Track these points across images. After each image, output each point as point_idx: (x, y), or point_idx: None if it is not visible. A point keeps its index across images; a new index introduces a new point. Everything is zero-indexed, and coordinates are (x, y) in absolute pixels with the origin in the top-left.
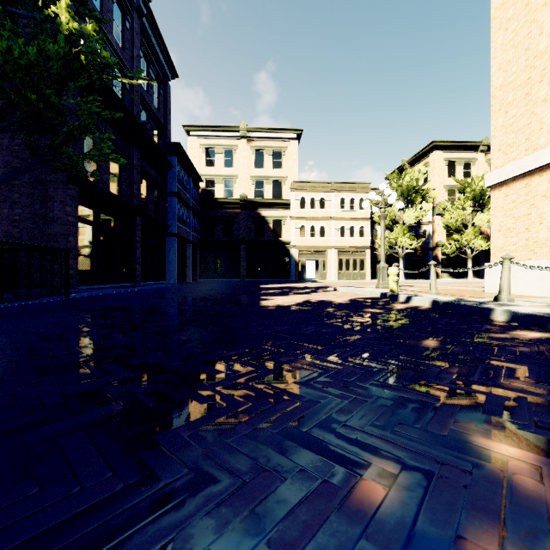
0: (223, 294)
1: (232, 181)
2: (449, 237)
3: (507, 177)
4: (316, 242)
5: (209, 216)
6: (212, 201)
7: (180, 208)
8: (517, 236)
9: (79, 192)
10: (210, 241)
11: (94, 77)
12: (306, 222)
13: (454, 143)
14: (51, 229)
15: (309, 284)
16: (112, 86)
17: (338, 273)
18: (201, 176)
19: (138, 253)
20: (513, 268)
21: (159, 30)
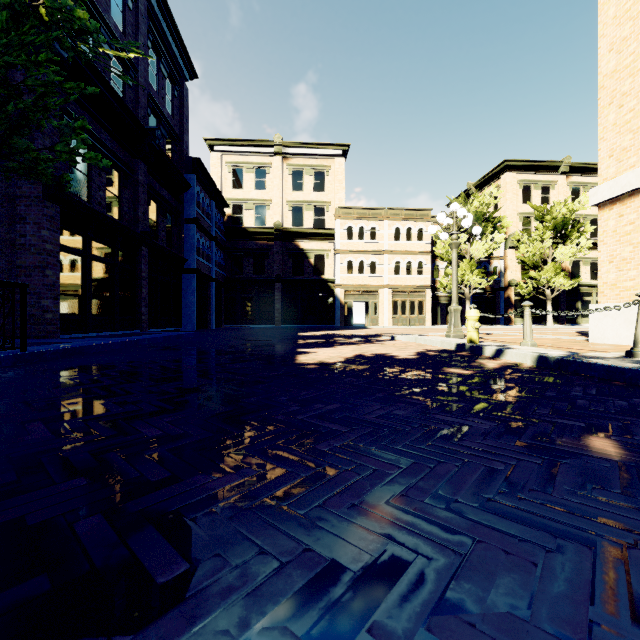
0: (248, 345)
1: (264, 207)
2: (524, 275)
3: (622, 191)
4: (366, 281)
5: (236, 249)
6: (240, 231)
7: (199, 238)
8: (637, 269)
9: (62, 213)
10: (238, 279)
11: (55, 33)
12: (354, 256)
13: (529, 162)
14: (21, 260)
15: (359, 332)
16: (108, 79)
17: (392, 318)
18: (227, 200)
19: (145, 292)
20: (631, 311)
21: (172, 16)
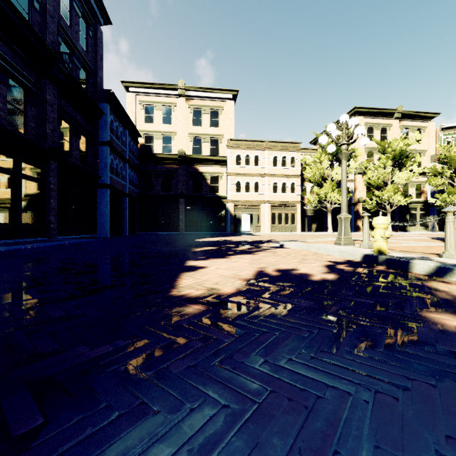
0: (136, 254)
1: (170, 138)
2: (369, 194)
3: None
4: (251, 197)
5: (148, 171)
6: (151, 156)
7: (113, 159)
8: None
9: None
10: (149, 195)
11: None
12: (241, 178)
13: (373, 109)
14: None
15: (247, 238)
16: None
17: (271, 226)
18: (140, 132)
19: (54, 202)
20: None
21: None
